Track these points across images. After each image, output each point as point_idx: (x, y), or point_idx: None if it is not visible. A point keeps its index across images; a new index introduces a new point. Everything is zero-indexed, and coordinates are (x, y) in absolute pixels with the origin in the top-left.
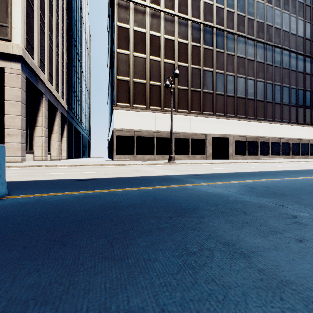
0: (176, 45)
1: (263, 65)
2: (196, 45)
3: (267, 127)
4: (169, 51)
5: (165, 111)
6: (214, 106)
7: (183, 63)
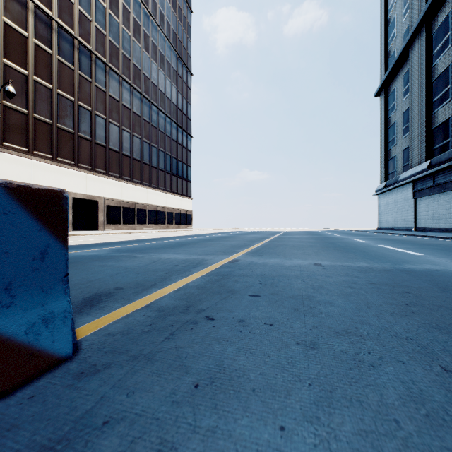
0: (1, 26)
1: (140, 119)
2: (44, 49)
3: (145, 192)
4: None
5: None
6: (76, 153)
7: (17, 66)
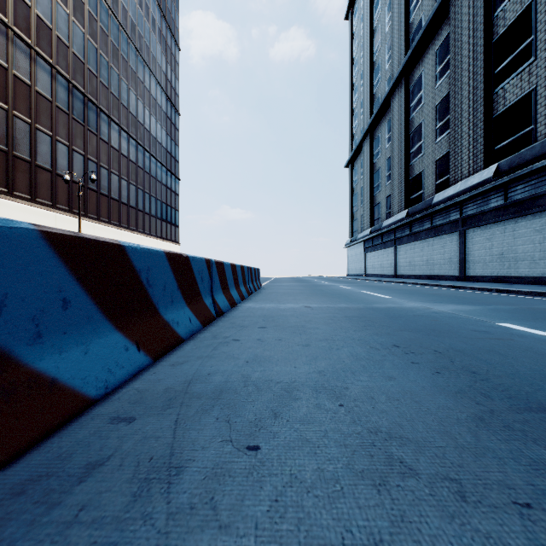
0: (35, 96)
1: (136, 166)
2: (63, 110)
3: (139, 239)
4: (23, 100)
5: (16, 198)
6: (86, 204)
7: (45, 129)
